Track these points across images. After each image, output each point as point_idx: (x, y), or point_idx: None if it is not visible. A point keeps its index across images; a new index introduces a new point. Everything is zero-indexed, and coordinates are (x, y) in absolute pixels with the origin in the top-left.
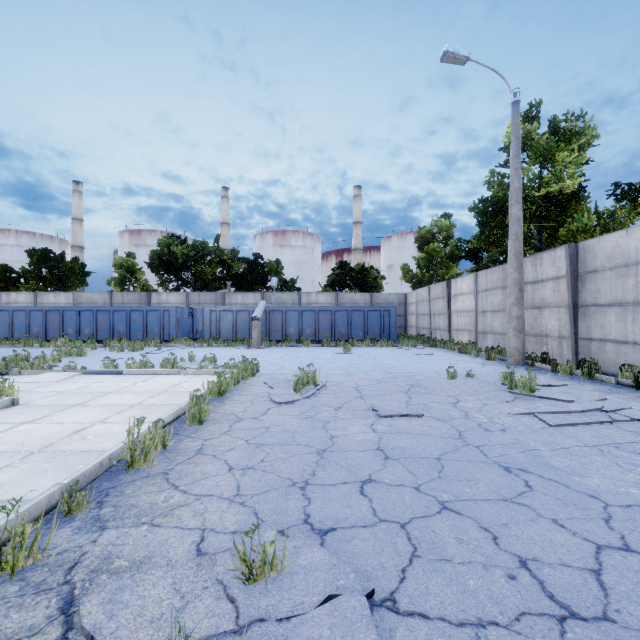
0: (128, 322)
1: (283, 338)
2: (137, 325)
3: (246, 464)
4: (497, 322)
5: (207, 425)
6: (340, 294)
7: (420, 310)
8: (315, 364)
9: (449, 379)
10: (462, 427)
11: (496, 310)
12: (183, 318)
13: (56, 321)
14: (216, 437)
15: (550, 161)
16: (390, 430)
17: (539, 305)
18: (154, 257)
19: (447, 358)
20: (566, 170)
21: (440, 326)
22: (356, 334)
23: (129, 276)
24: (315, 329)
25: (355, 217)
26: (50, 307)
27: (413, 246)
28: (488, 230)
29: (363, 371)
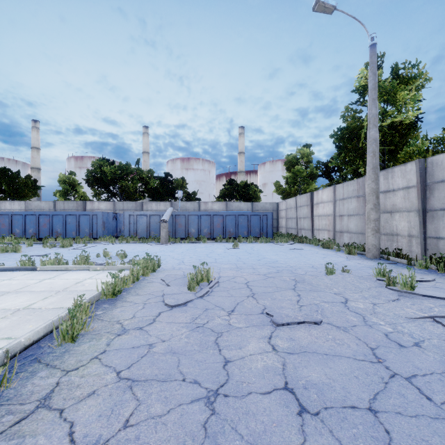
0: (64, 224)
1: (186, 236)
2: (71, 226)
3: (98, 436)
4: (352, 224)
5: (81, 342)
6: (229, 203)
7: (289, 215)
8: (210, 259)
9: (328, 274)
10: (371, 341)
11: (351, 214)
12: (108, 221)
13: (6, 223)
14: (82, 366)
15: (393, 98)
16: (292, 348)
17: (390, 210)
18: (89, 175)
19: (315, 252)
20: (406, 105)
21: (305, 227)
22: (242, 233)
23: (70, 189)
24: (210, 229)
25: (240, 149)
26: (1, 212)
27: (281, 170)
28: (345, 152)
29: (250, 265)
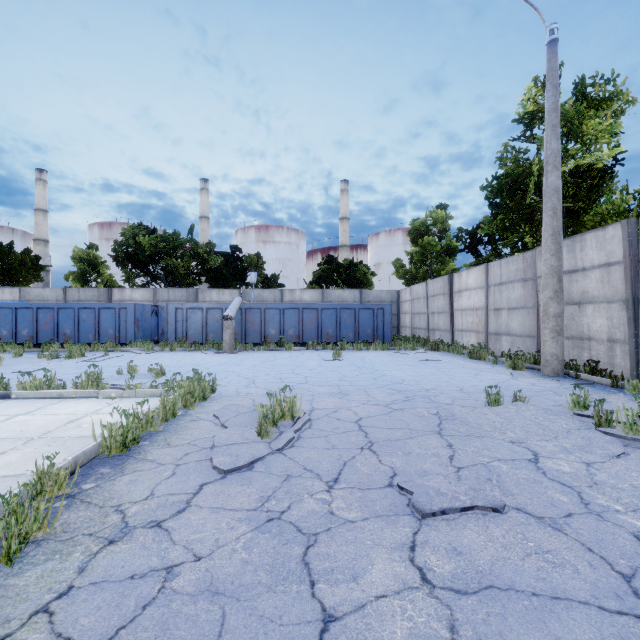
0: (76, 322)
1: (262, 340)
2: (87, 325)
3: None
4: (515, 321)
5: (27, 564)
6: (327, 291)
7: (415, 308)
8: (297, 377)
9: (491, 404)
10: (615, 555)
11: (514, 307)
12: (144, 317)
13: None
14: (2, 639)
15: (578, 130)
16: (463, 576)
17: (578, 300)
18: (118, 249)
19: (460, 366)
20: (598, 140)
21: (440, 326)
22: (346, 335)
23: (90, 270)
24: (299, 330)
25: (342, 213)
26: None
27: (401, 243)
28: (504, 212)
29: (362, 388)
